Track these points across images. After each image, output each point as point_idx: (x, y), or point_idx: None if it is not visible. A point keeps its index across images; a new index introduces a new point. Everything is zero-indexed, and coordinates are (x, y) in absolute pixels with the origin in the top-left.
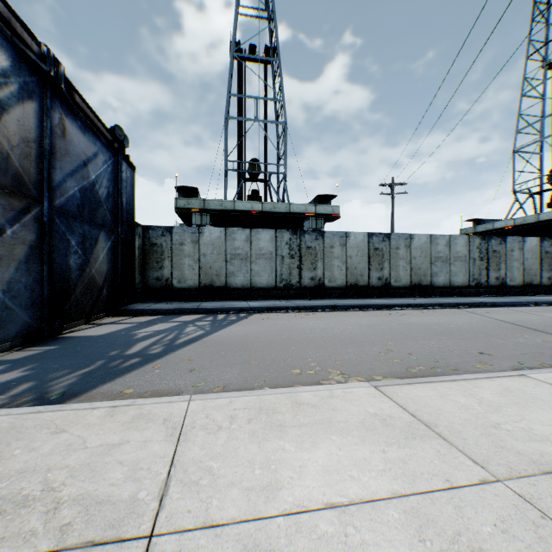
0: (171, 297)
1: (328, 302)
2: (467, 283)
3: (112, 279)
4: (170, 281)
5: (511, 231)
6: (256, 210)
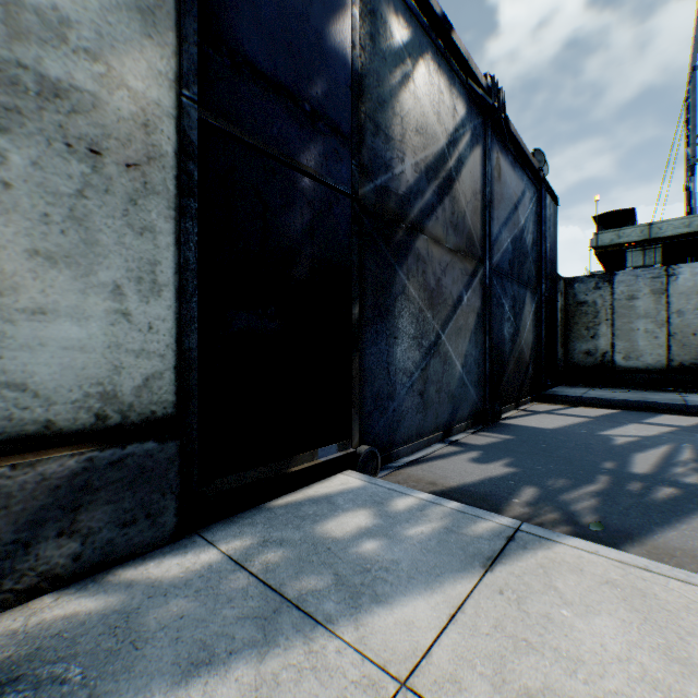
0: (610, 382)
1: None
2: None
3: (535, 352)
4: (608, 357)
5: None
6: None
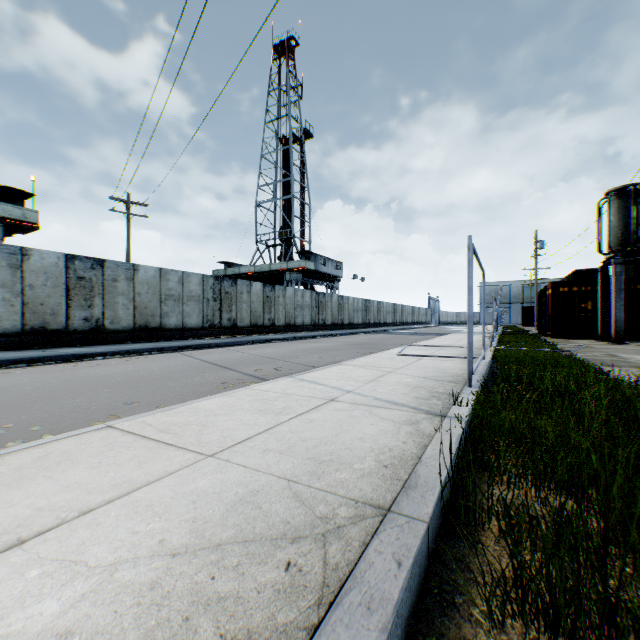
0: None
1: None
2: (201, 324)
3: None
4: None
5: (254, 277)
6: None
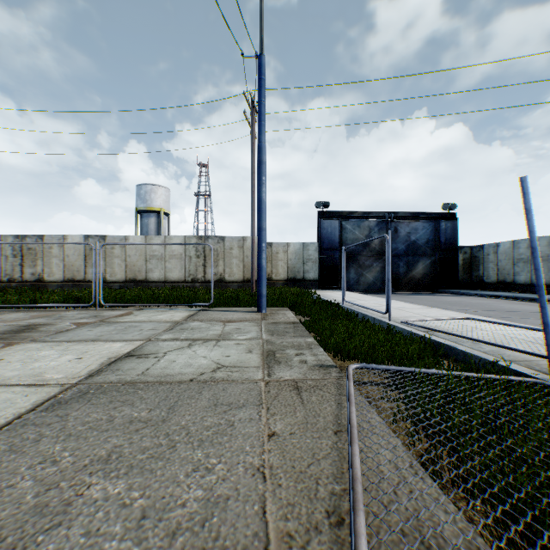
0: (481, 288)
1: None
2: None
3: (432, 276)
4: (481, 278)
5: None
6: None
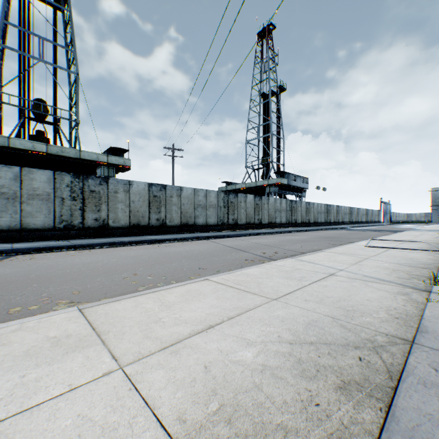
0: None
1: (109, 240)
2: (217, 223)
3: None
4: None
5: (245, 191)
6: (40, 150)
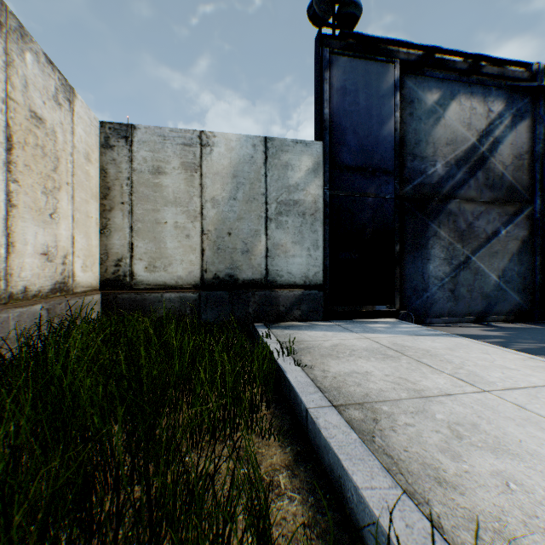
0: None
1: None
2: None
3: None
4: None
5: None
6: None
